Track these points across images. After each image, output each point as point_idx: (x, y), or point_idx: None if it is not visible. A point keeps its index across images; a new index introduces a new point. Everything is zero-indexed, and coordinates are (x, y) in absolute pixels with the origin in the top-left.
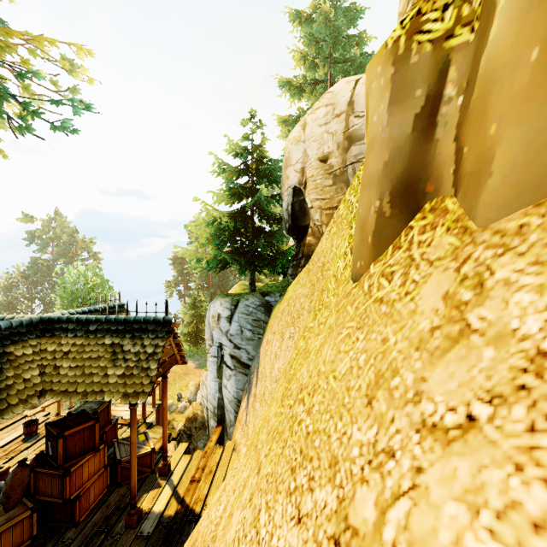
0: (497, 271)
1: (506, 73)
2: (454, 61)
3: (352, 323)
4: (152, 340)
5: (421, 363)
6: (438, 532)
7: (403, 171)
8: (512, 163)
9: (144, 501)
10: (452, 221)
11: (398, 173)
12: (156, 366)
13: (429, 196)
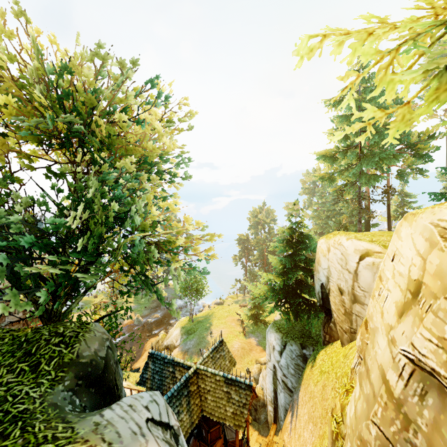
0: None
1: None
2: None
3: None
4: (244, 395)
5: None
6: None
7: None
8: None
9: None
10: None
11: None
12: (247, 412)
13: None
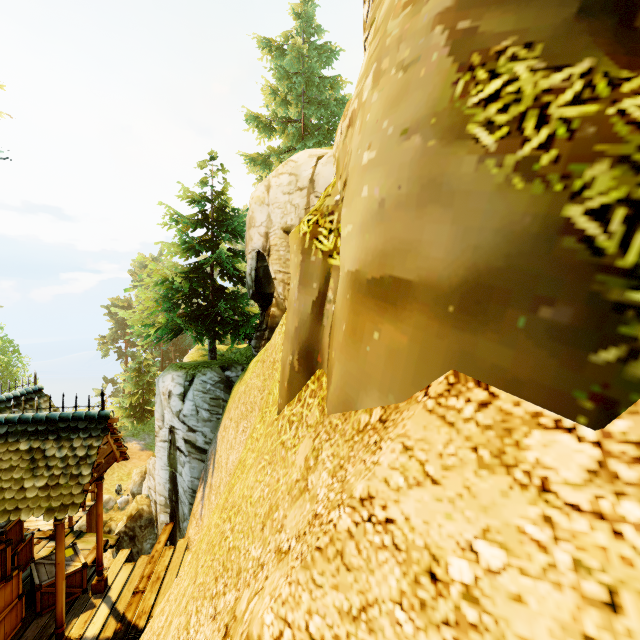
0: (323, 452)
1: (338, 324)
2: (332, 275)
3: (267, 457)
4: (84, 441)
5: (288, 505)
6: (259, 612)
7: (306, 340)
8: (337, 384)
9: (74, 627)
10: (321, 398)
11: (303, 340)
12: (90, 471)
13: (319, 365)
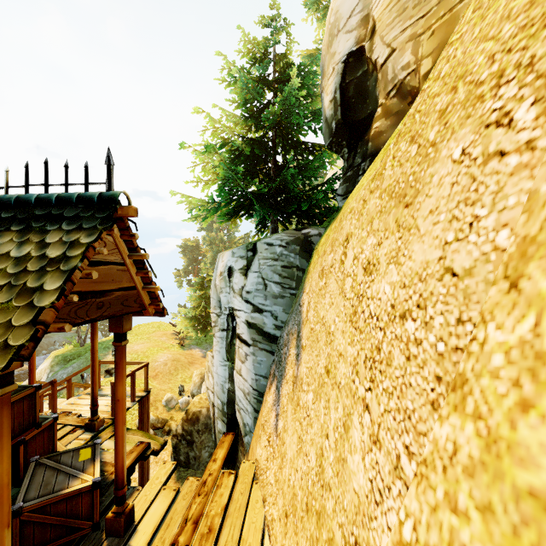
0: None
1: None
2: None
3: None
4: (66, 234)
5: None
6: None
7: None
8: None
9: None
10: None
11: None
12: (59, 284)
13: None
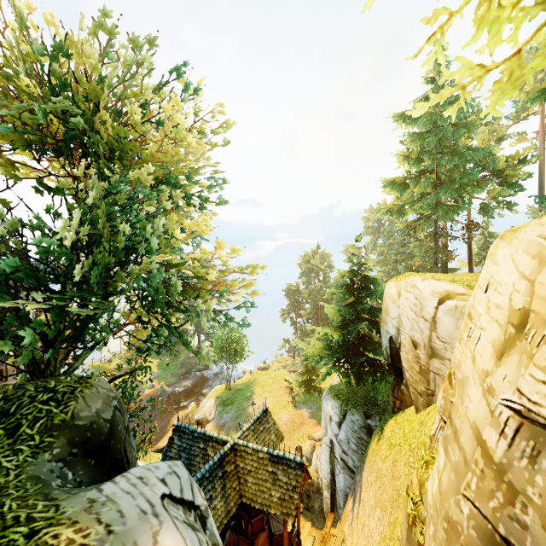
0: None
1: None
2: None
3: None
4: (294, 475)
5: None
6: None
7: None
8: None
9: None
10: None
11: None
12: (297, 497)
13: None
